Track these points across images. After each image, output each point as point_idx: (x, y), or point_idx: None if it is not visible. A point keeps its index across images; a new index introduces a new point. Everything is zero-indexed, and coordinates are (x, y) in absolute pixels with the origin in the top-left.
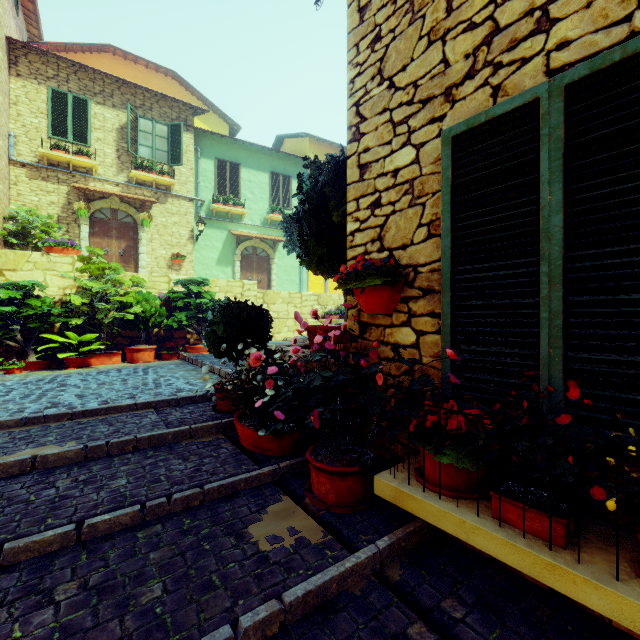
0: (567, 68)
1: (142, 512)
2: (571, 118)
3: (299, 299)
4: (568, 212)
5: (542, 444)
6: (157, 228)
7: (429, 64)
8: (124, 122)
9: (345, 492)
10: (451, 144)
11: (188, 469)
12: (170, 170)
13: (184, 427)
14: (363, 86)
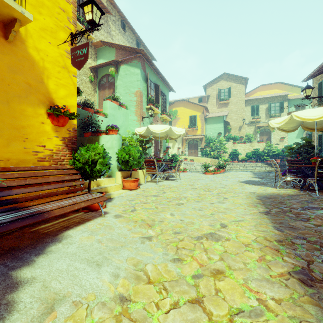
0: None
1: None
2: None
3: None
4: None
5: None
6: (276, 131)
7: None
8: (267, 106)
9: None
10: (318, 136)
11: None
12: (280, 115)
13: None
14: None
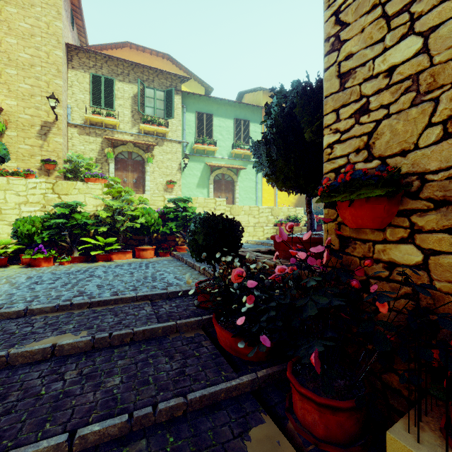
0: None
1: (129, 422)
2: None
3: (257, 211)
4: None
5: None
6: (157, 163)
7: None
8: (136, 92)
9: (336, 427)
10: None
11: (173, 370)
12: (165, 122)
13: (171, 322)
14: None
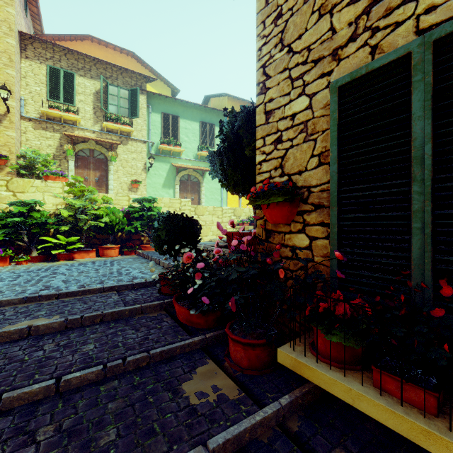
0: (434, 27)
1: (104, 371)
2: (438, 67)
3: (220, 212)
4: (436, 142)
5: (417, 330)
6: (121, 162)
7: (319, 32)
8: (98, 88)
9: (255, 358)
10: (337, 92)
11: (139, 338)
12: (130, 121)
13: (137, 305)
14: (268, 52)
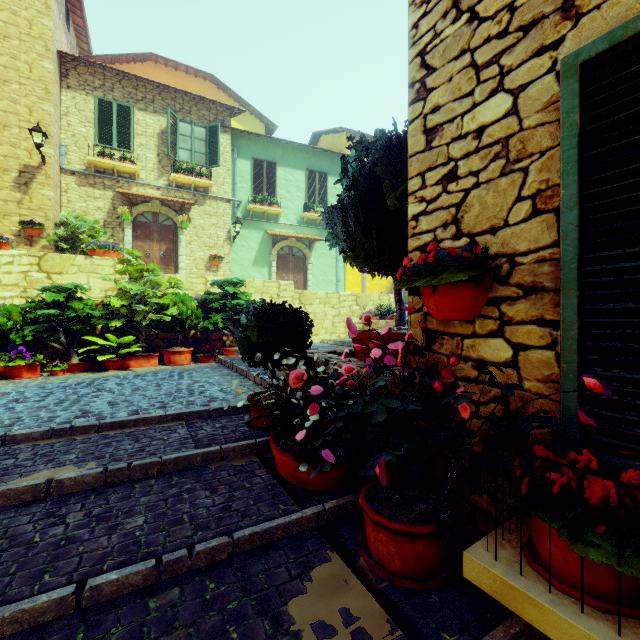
0: None
1: (157, 569)
2: None
3: (337, 299)
4: None
5: None
6: (195, 230)
7: None
8: (164, 127)
9: (414, 558)
10: (579, 74)
11: (216, 506)
12: (208, 172)
13: (214, 447)
14: (431, 28)
